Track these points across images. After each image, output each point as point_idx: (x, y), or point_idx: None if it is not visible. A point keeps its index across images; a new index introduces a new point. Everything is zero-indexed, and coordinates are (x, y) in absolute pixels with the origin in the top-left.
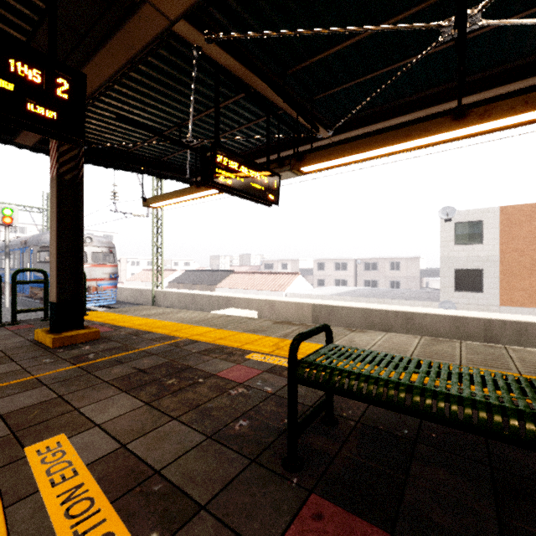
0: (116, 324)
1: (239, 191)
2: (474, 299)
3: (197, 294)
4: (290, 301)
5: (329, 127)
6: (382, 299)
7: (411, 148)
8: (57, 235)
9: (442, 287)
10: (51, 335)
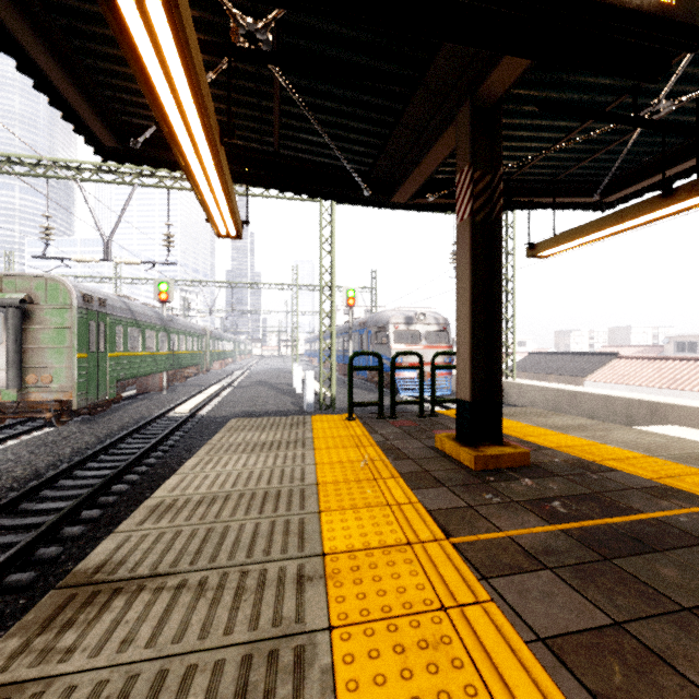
0: (524, 438)
1: None
2: None
3: (580, 392)
4: None
5: None
6: None
7: None
8: (471, 304)
9: None
10: (467, 449)
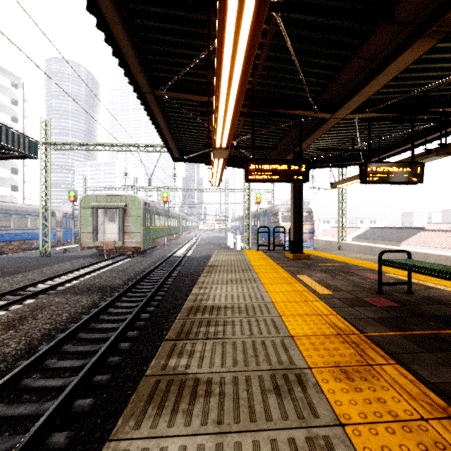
0: (316, 255)
1: (384, 182)
2: None
3: (374, 246)
4: None
5: None
6: None
7: None
8: (293, 212)
9: None
10: (291, 254)
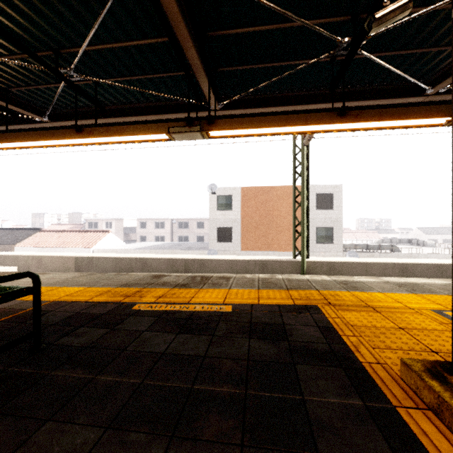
0: None
1: None
2: (228, 247)
3: None
4: (56, 255)
5: (50, 114)
6: (172, 250)
7: (68, 145)
8: None
9: (210, 240)
10: None
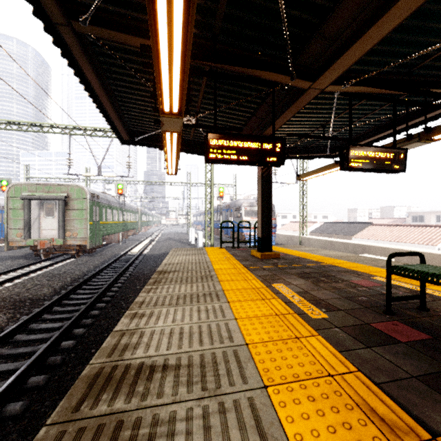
0: (285, 253)
1: (367, 169)
2: None
3: (334, 241)
4: (434, 252)
5: None
6: None
7: None
8: (261, 204)
9: None
10: (259, 253)
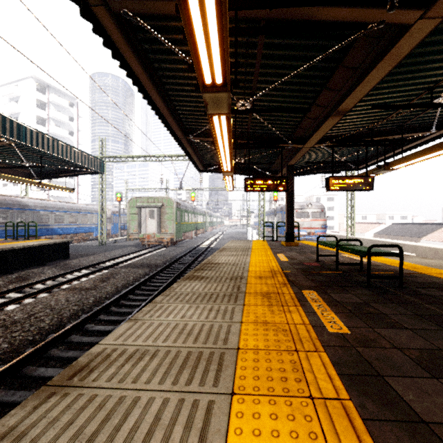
0: (307, 244)
1: (343, 190)
2: None
3: (376, 240)
4: None
5: (438, 124)
6: None
7: None
8: (286, 211)
9: None
10: (284, 242)
